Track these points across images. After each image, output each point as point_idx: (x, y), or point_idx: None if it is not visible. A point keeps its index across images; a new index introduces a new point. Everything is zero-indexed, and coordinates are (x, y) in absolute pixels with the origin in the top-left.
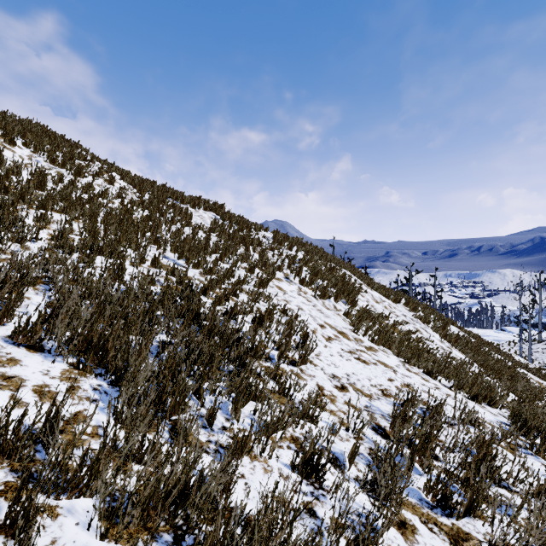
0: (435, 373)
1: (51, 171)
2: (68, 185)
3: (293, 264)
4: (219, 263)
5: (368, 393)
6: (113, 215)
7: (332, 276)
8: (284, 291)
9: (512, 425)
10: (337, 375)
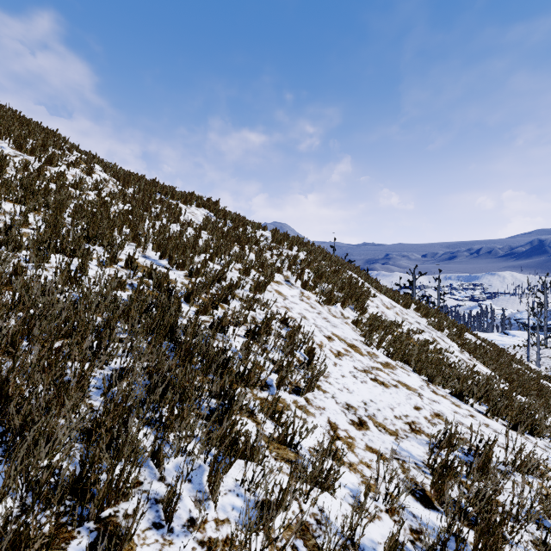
0: (466, 395)
1: (17, 159)
2: (32, 173)
3: (293, 265)
4: (208, 263)
5: (392, 429)
6: (84, 208)
7: (337, 279)
8: (284, 296)
9: None
10: (352, 405)
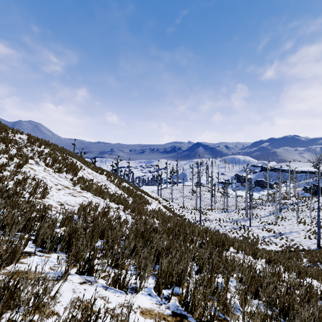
0: (105, 197)
1: None
2: None
3: (41, 155)
4: None
5: (73, 205)
6: None
7: (65, 162)
8: (35, 170)
9: (123, 207)
10: (60, 201)
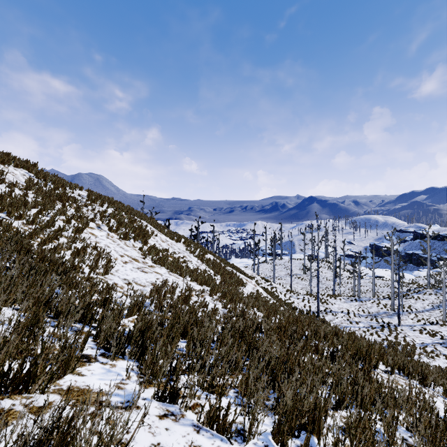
0: (184, 274)
1: None
2: None
3: (103, 217)
4: (41, 216)
5: (143, 285)
6: None
7: (133, 226)
8: (96, 236)
9: (209, 290)
10: (127, 279)
